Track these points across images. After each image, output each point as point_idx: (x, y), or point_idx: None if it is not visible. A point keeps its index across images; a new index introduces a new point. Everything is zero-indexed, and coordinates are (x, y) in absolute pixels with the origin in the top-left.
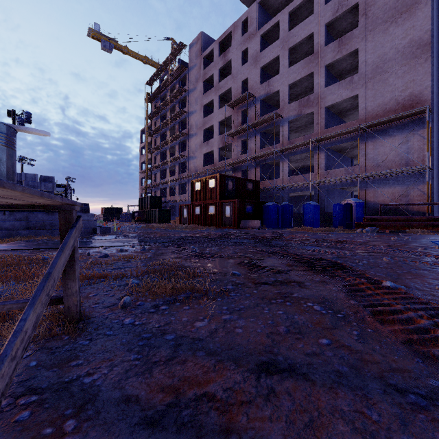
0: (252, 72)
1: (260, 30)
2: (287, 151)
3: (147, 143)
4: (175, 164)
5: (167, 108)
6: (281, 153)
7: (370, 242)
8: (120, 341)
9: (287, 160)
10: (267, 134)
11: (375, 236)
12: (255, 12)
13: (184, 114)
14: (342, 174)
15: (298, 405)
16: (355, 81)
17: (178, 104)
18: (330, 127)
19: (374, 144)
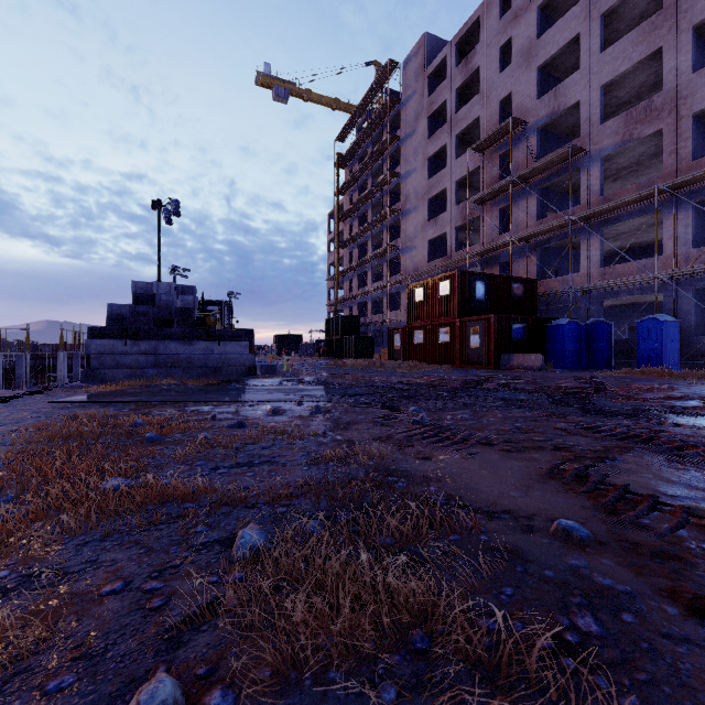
0: (521, 79)
1: None
2: (596, 217)
3: (338, 232)
4: (380, 262)
5: (367, 173)
6: (584, 224)
7: None
8: None
9: (598, 235)
10: (552, 190)
11: None
12: None
13: (395, 179)
14: None
15: None
16: None
17: (385, 163)
18: None
19: None
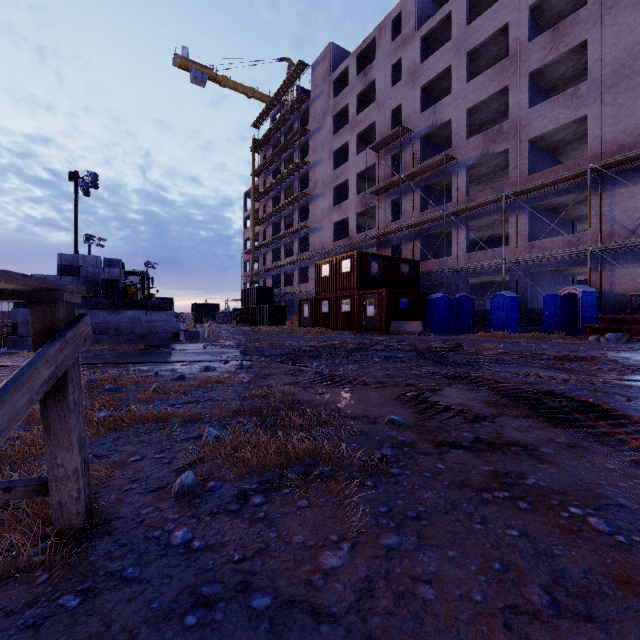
0: (408, 95)
1: (420, 29)
2: (464, 213)
3: (254, 210)
4: (292, 239)
5: (280, 159)
6: (455, 218)
7: (623, 360)
8: (145, 608)
9: (464, 228)
10: (432, 188)
11: (627, 349)
12: (413, 2)
13: (305, 167)
14: (559, 247)
15: None
16: (582, 94)
17: (296, 152)
18: (538, 172)
19: (617, 195)
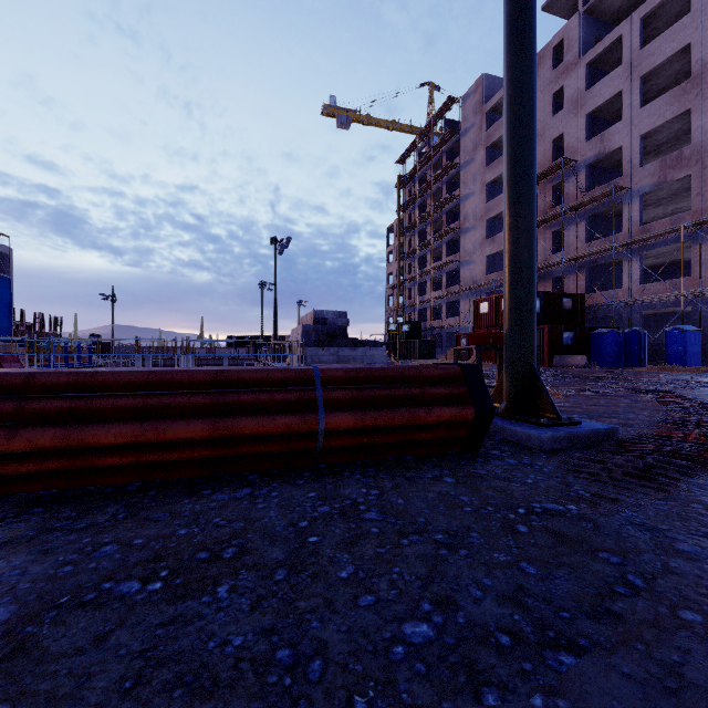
0: (571, 123)
1: (585, 56)
2: (636, 243)
3: (399, 246)
4: (440, 273)
5: (427, 194)
6: (626, 248)
7: None
8: None
9: (635, 260)
10: (600, 216)
11: None
12: (576, 28)
13: (454, 200)
14: None
15: (604, 408)
16: None
17: (444, 186)
18: None
19: None
